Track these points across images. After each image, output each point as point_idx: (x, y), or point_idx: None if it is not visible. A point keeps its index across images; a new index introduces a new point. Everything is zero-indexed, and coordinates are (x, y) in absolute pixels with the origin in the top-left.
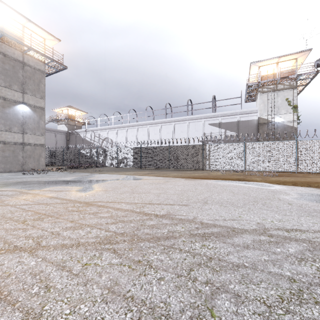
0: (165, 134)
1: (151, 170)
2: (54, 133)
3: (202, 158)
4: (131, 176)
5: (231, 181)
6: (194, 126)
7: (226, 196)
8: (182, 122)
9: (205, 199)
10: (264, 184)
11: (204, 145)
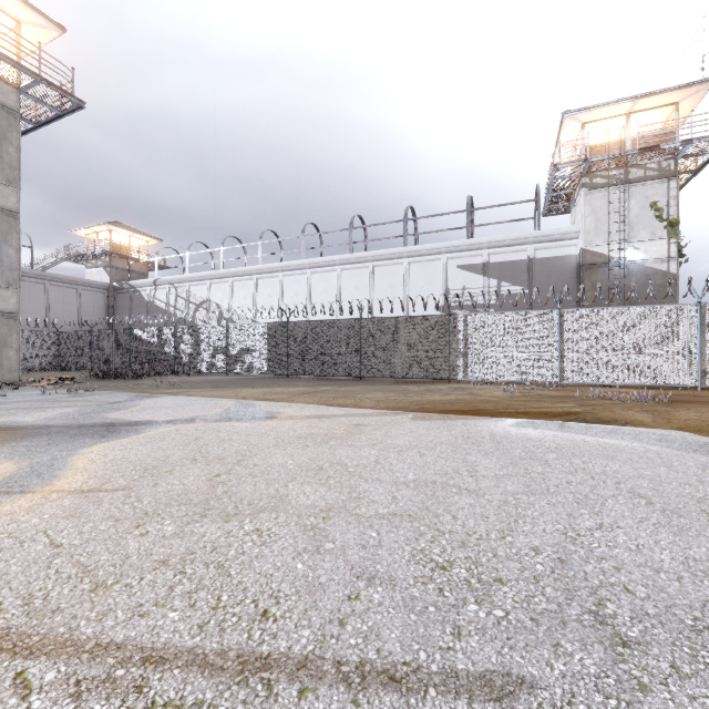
0: (350, 292)
1: (313, 381)
2: (75, 288)
3: (447, 350)
4: (249, 406)
5: (562, 423)
6: (422, 272)
7: (651, 538)
8: (392, 262)
9: (577, 579)
10: (691, 440)
11: (452, 316)
